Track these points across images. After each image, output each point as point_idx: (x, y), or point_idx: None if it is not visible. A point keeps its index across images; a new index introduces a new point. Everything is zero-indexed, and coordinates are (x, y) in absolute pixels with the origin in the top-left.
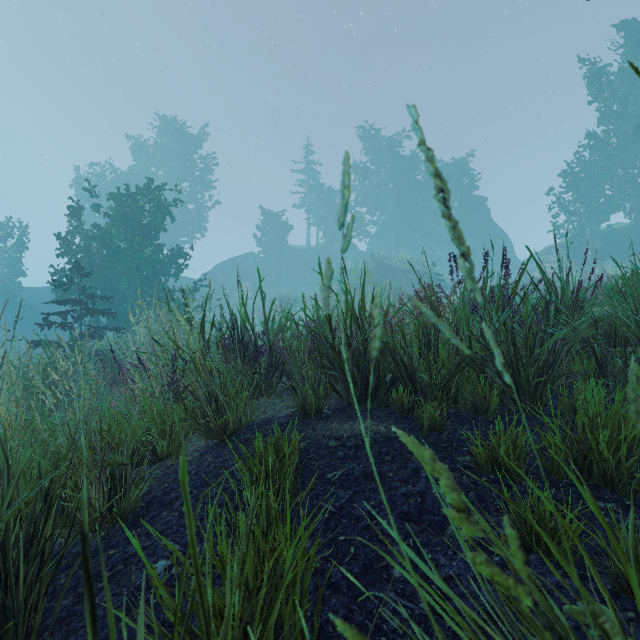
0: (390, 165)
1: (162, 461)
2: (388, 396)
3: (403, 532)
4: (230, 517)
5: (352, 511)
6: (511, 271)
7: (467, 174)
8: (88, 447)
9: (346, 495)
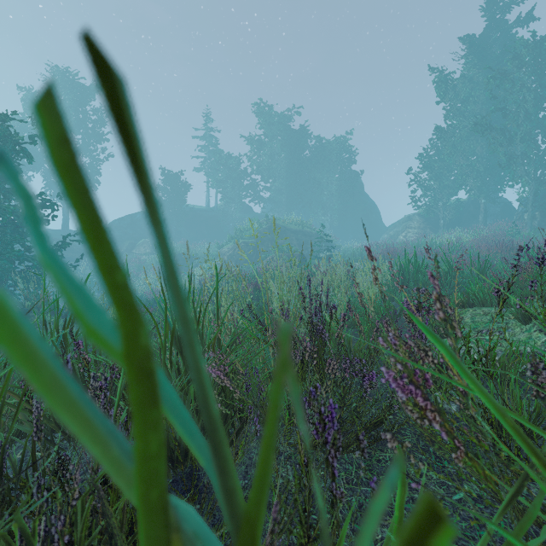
0: (282, 138)
1: None
2: None
3: None
4: None
5: None
6: (379, 234)
7: (345, 151)
8: None
9: None
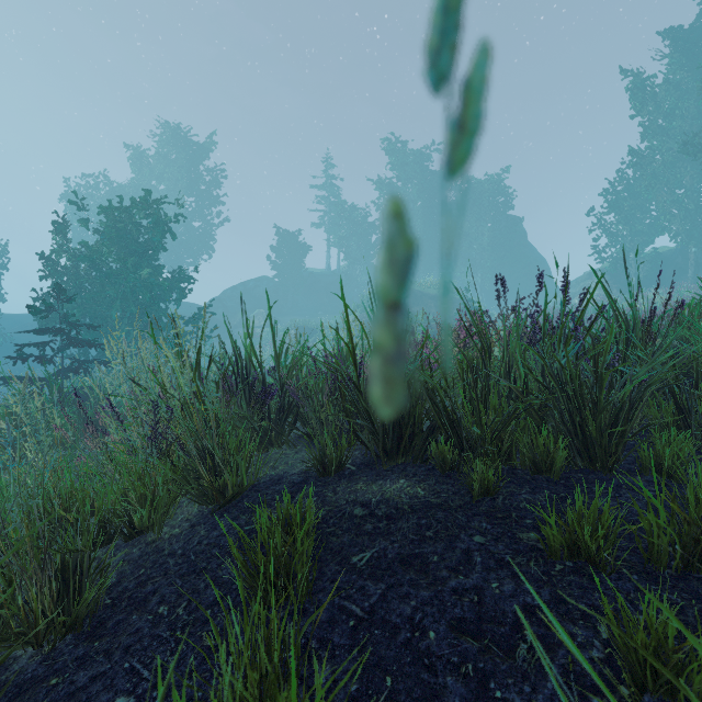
0: (418, 181)
1: (142, 535)
2: (425, 448)
3: (458, 652)
4: (222, 624)
5: (386, 616)
6: (549, 298)
7: (502, 192)
8: (25, 532)
9: (377, 590)
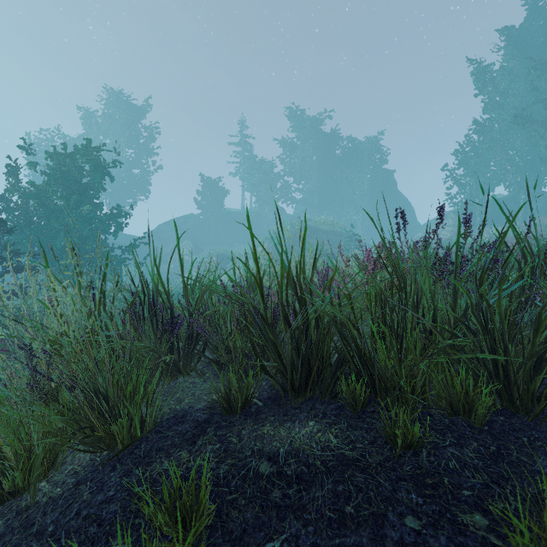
0: (313, 141)
1: (17, 496)
2: (334, 383)
3: None
4: None
5: None
6: (413, 233)
7: (378, 150)
8: None
9: None
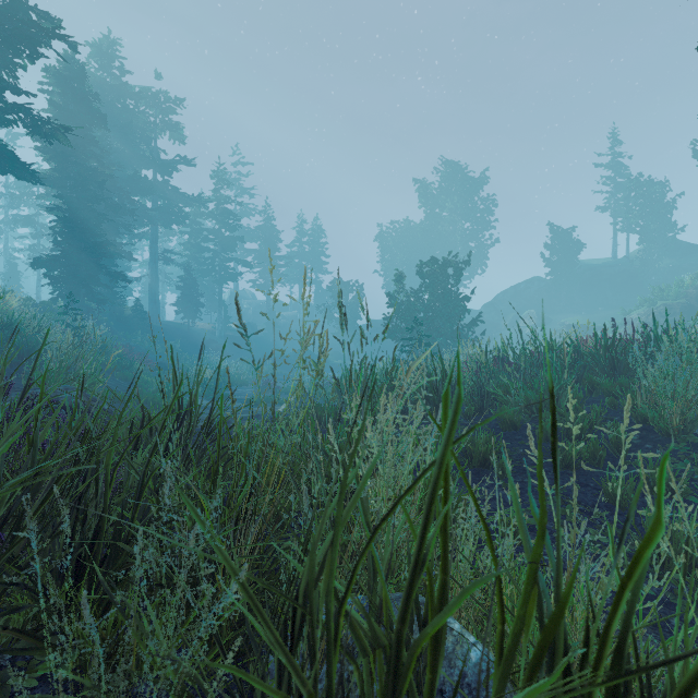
0: None
1: None
2: None
3: None
4: None
5: None
6: None
7: None
8: None
9: None
